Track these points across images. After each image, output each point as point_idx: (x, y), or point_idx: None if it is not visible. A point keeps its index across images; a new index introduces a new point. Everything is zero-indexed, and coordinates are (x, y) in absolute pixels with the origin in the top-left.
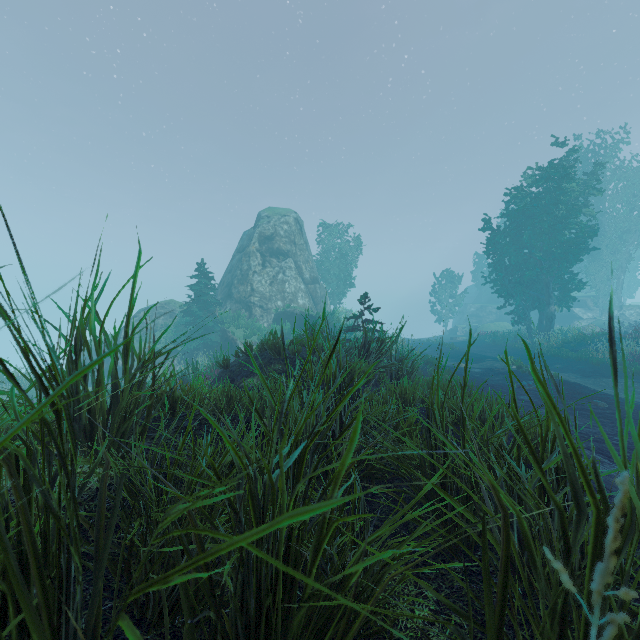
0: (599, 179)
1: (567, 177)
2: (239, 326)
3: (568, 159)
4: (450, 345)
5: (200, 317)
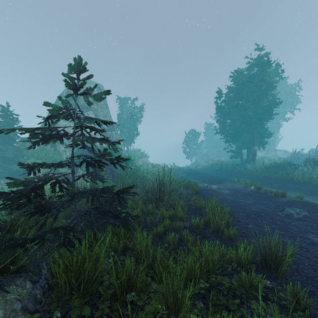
0: (283, 69)
1: (269, 63)
2: (38, 158)
3: (263, 59)
4: (197, 171)
5: (2, 150)
